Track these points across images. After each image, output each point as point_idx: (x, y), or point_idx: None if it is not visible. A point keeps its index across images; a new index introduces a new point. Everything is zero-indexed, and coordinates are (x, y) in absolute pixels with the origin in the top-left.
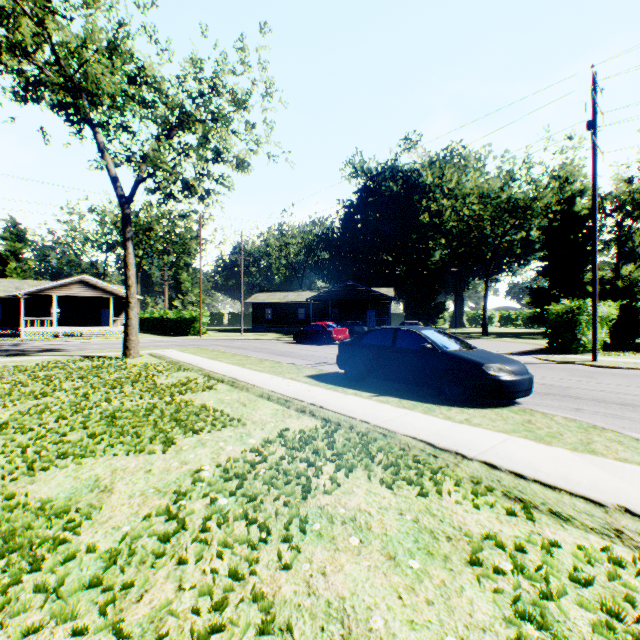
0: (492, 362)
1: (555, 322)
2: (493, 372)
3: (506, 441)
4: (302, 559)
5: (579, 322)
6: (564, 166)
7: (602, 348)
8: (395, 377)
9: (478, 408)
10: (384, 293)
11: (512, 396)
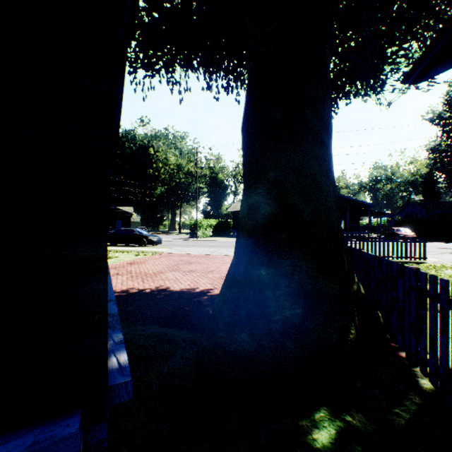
0: (151, 236)
1: (191, 227)
2: (151, 238)
3: (147, 249)
4: (111, 256)
5: (198, 227)
6: (209, 160)
7: (212, 236)
8: (127, 242)
9: (147, 247)
10: (127, 210)
11: (155, 244)
